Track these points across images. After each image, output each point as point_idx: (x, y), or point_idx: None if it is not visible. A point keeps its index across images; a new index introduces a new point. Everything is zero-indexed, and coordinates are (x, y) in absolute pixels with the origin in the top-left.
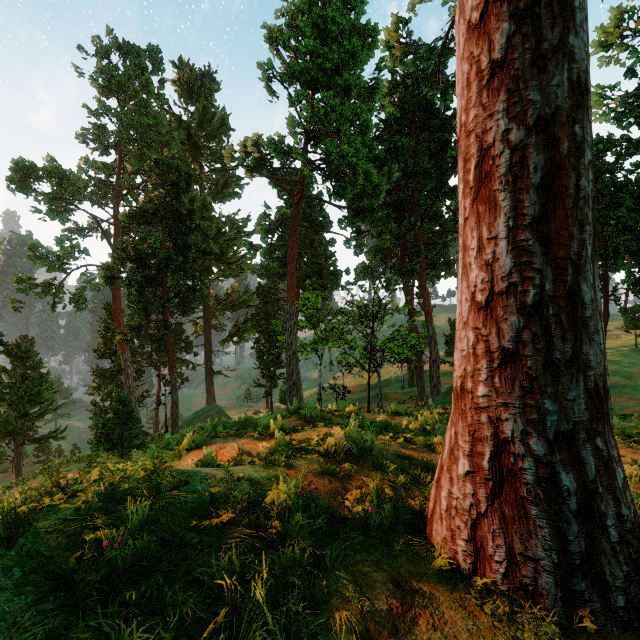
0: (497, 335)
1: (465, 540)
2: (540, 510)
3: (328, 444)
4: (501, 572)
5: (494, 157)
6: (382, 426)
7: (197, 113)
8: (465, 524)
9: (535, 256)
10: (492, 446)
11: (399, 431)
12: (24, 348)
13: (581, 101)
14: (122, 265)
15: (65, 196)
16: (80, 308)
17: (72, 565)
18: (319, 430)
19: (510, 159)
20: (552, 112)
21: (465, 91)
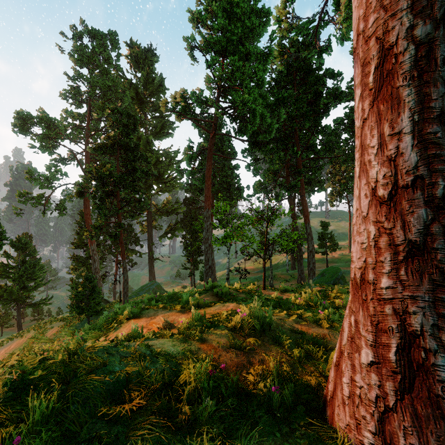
0: (402, 228)
1: (372, 432)
2: None
3: (234, 320)
4: None
5: (397, 55)
6: (276, 302)
7: (142, 78)
8: (371, 416)
9: (444, 148)
10: (399, 338)
11: (289, 306)
12: (24, 241)
13: None
14: (89, 183)
15: (51, 136)
16: (62, 214)
17: None
18: (227, 305)
19: (415, 54)
20: None
21: None
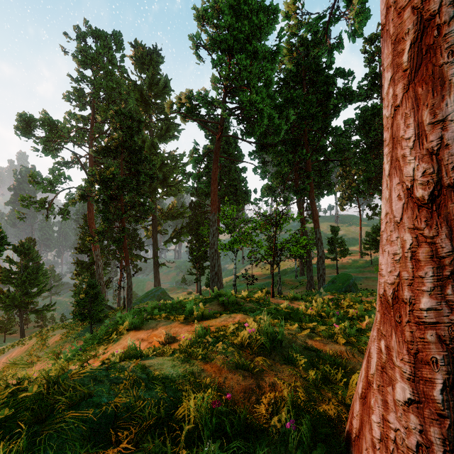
0: (448, 236)
1: None
2: None
3: (242, 335)
4: None
5: (440, 25)
6: (286, 312)
7: (147, 79)
8: None
9: None
10: (446, 373)
11: (301, 317)
12: (26, 246)
13: None
14: (92, 186)
15: (55, 139)
16: (65, 218)
17: None
18: (234, 316)
19: None
20: None
21: None
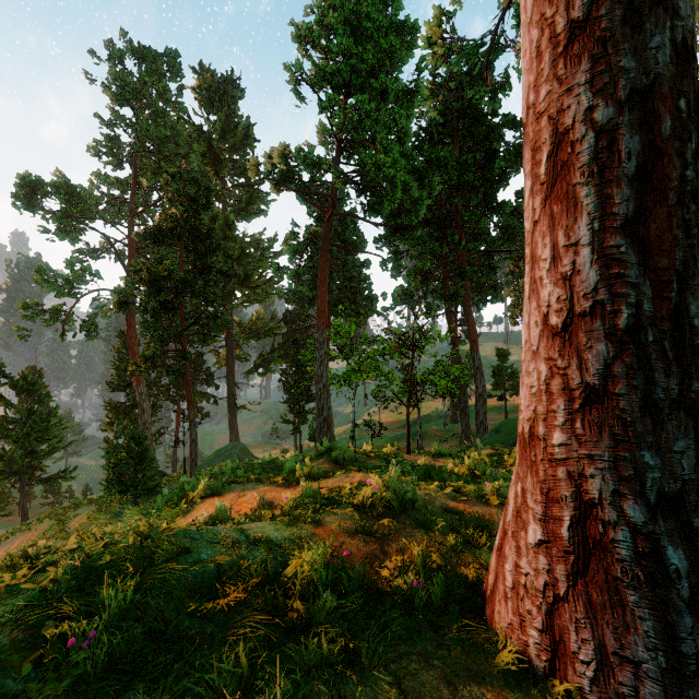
0: (578, 368)
1: (539, 630)
2: (640, 596)
3: (363, 495)
4: (589, 676)
5: (573, 142)
6: (424, 471)
7: (219, 123)
8: (538, 609)
9: (629, 266)
10: (573, 509)
11: (444, 477)
12: (31, 380)
13: (687, 68)
14: (136, 289)
15: (75, 214)
16: (91, 336)
17: (25, 672)
18: (352, 476)
19: (595, 144)
20: (651, 82)
21: (534, 63)
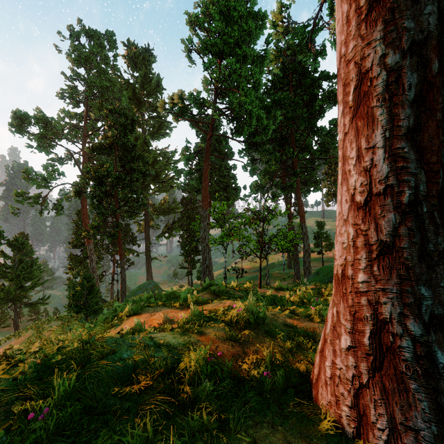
0: (375, 230)
1: (349, 406)
2: (419, 385)
3: (231, 315)
4: (383, 439)
5: (372, 79)
6: (271, 299)
7: (140, 78)
8: (348, 392)
9: (410, 161)
10: (372, 325)
11: (284, 303)
12: (20, 241)
13: None
14: (87, 183)
15: (49, 136)
16: (59, 213)
17: None
18: (224, 302)
19: (386, 79)
20: (424, 37)
21: (345, 27)
